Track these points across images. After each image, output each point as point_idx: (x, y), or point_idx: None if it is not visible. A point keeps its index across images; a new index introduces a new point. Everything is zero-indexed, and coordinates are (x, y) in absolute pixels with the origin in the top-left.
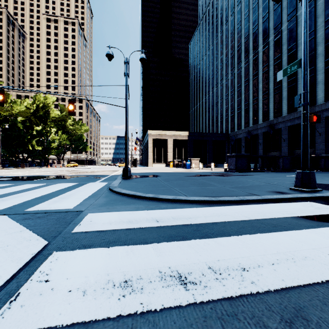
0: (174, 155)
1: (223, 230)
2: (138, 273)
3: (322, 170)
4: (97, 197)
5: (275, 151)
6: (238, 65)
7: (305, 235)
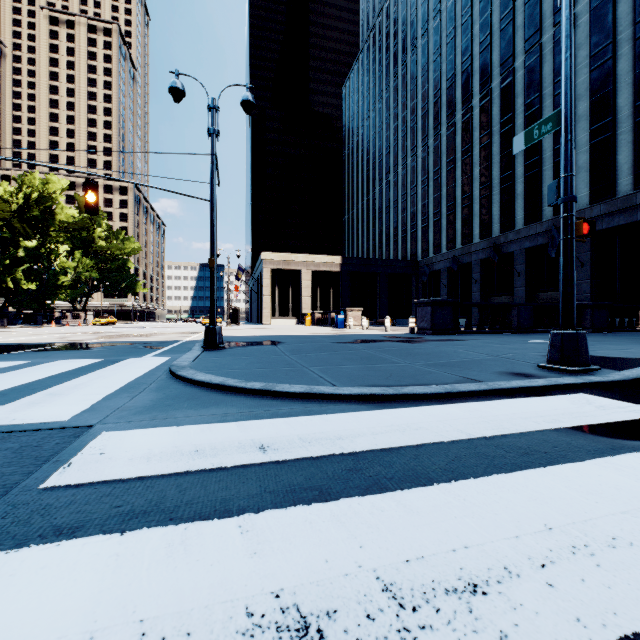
0: (313, 302)
1: (415, 468)
2: (183, 622)
3: (588, 330)
4: (137, 391)
5: (502, 296)
6: (435, 130)
7: (594, 474)
